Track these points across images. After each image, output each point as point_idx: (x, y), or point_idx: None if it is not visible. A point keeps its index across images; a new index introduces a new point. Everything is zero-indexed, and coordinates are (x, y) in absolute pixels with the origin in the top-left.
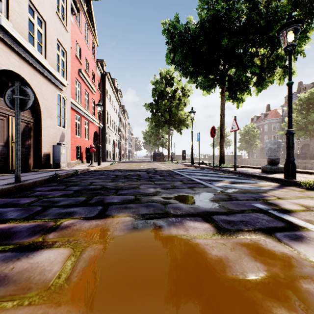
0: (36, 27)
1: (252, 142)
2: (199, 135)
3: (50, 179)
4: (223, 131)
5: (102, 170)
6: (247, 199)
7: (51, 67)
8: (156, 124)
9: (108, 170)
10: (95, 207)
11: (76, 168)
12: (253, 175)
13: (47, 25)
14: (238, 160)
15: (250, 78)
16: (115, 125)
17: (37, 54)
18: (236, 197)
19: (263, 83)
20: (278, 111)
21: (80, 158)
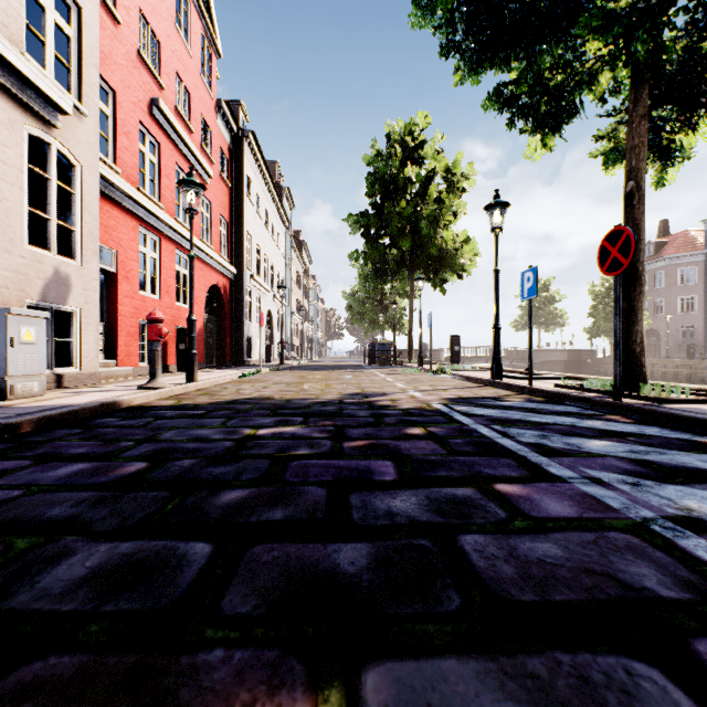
0: None
1: None
2: (533, 275)
3: None
4: (640, 254)
5: (174, 403)
6: None
7: None
8: (378, 269)
9: (197, 403)
10: None
11: (73, 398)
12: None
13: None
14: (588, 363)
15: None
16: (273, 275)
17: None
18: None
19: None
20: (694, 235)
21: None
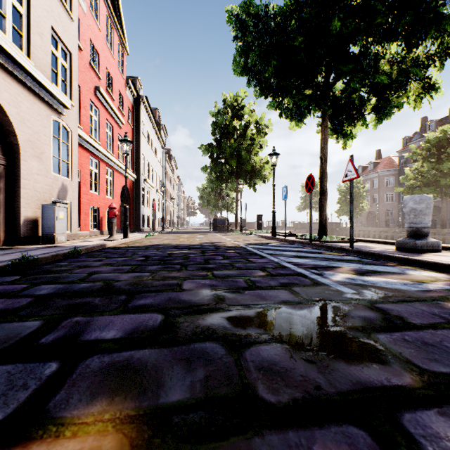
0: (9, 0)
1: (357, 203)
2: (286, 189)
3: (11, 268)
4: (325, 183)
5: (127, 246)
6: (432, 323)
7: (39, 73)
8: (218, 176)
9: (138, 246)
10: (40, 365)
11: (83, 243)
12: (389, 256)
13: (32, 0)
14: (337, 230)
15: (367, 99)
16: (156, 178)
17: (9, 45)
18: (401, 316)
19: (386, 108)
20: (393, 159)
21: (98, 227)
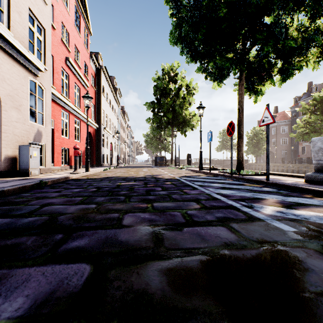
0: None
1: (261, 145)
2: (210, 134)
3: None
4: (242, 128)
5: (87, 178)
6: None
7: (17, 41)
8: (158, 126)
9: (95, 178)
10: None
11: (52, 176)
12: (304, 188)
13: None
14: (245, 165)
15: (274, 63)
16: (113, 127)
17: None
18: None
19: (289, 70)
20: (287, 113)
21: (68, 163)
